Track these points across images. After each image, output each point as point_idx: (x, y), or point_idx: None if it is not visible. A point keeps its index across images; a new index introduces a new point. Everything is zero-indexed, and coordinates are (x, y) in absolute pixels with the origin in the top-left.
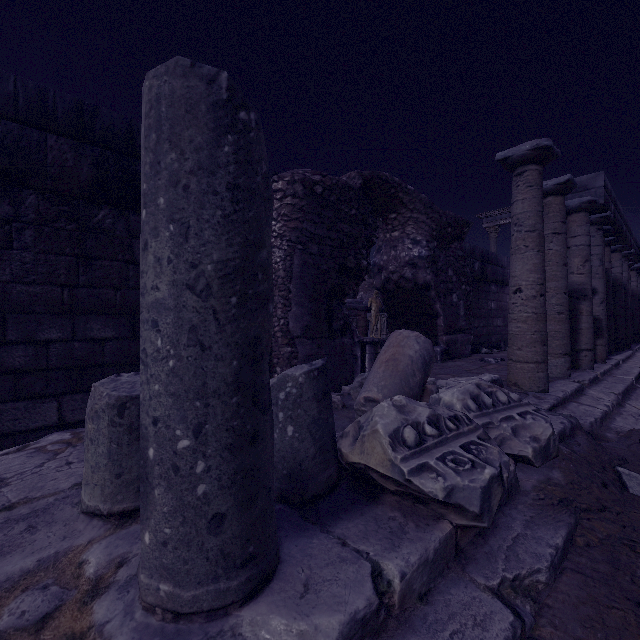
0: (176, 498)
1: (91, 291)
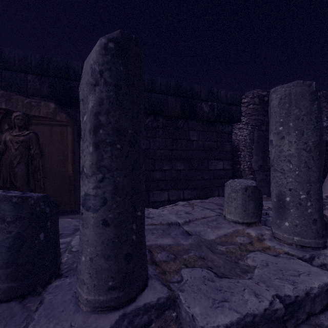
0: (300, 212)
1: (177, 151)
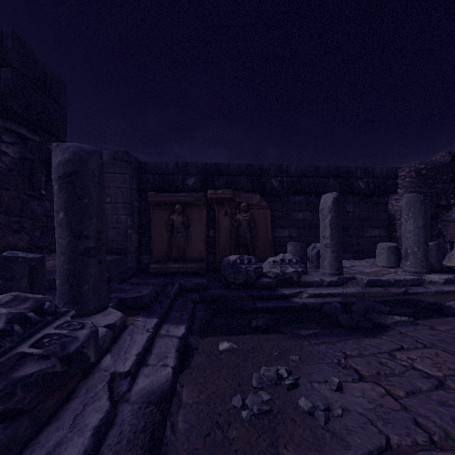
0: (414, 257)
1: None
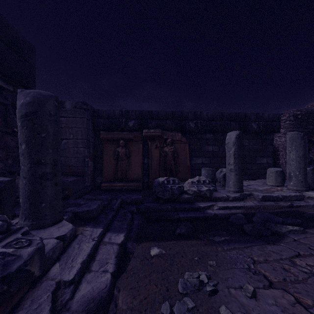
0: (296, 179)
1: None
